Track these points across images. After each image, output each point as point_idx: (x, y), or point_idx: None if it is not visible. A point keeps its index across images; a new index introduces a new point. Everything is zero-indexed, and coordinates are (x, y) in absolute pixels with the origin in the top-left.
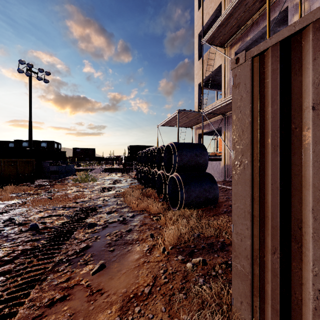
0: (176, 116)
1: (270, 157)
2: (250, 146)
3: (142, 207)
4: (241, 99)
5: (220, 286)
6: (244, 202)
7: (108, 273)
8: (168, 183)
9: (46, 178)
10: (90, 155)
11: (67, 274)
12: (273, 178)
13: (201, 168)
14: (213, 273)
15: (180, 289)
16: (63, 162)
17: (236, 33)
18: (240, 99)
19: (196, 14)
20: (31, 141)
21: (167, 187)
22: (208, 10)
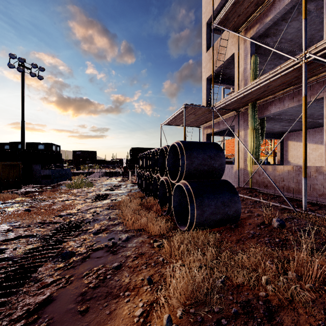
0: (182, 112)
1: None
2: None
3: (139, 224)
4: None
5: None
6: None
7: None
8: (173, 193)
9: (37, 183)
10: (91, 158)
11: None
12: None
13: (216, 174)
14: None
15: None
16: (58, 166)
17: (253, 13)
18: None
19: (204, 0)
20: (23, 142)
21: (172, 198)
22: None
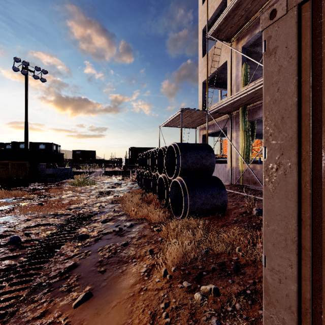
0: (179, 115)
1: None
2: (296, 140)
3: (141, 215)
4: (280, 71)
5: None
6: (285, 225)
7: (95, 306)
8: (170, 188)
9: (41, 181)
10: (91, 158)
11: (44, 305)
12: None
13: (207, 171)
14: (229, 308)
15: None
16: (61, 165)
17: (243, 25)
18: (277, 70)
19: (200, 9)
20: (27, 142)
21: (169, 193)
22: (213, 4)
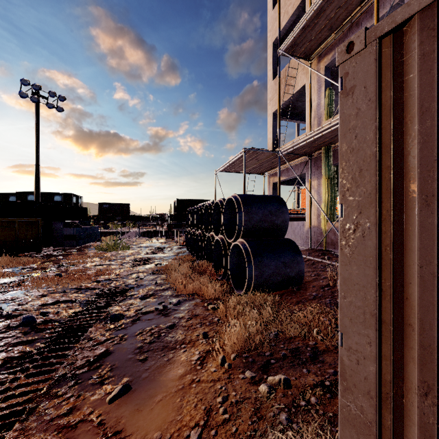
0: (241, 157)
1: (418, 217)
2: (375, 196)
3: (192, 289)
4: (358, 115)
5: (315, 429)
6: (364, 296)
7: (135, 401)
8: (230, 254)
9: (58, 245)
10: (123, 213)
11: (70, 401)
12: (423, 255)
13: (278, 231)
14: (302, 403)
15: (250, 433)
16: (83, 223)
17: (327, 38)
18: (355, 114)
19: (270, 15)
20: (38, 193)
21: (228, 260)
22: (286, 8)
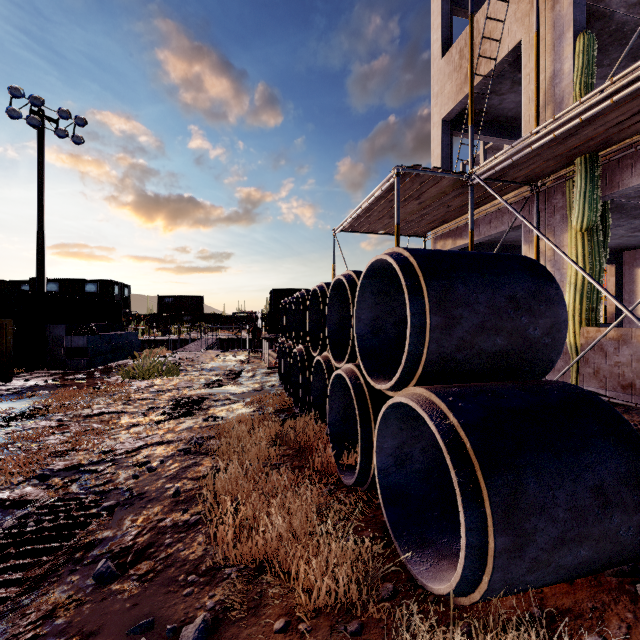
0: (387, 194)
1: None
2: None
3: (261, 544)
4: None
5: None
6: None
7: None
8: (379, 427)
9: (57, 366)
10: (194, 311)
11: None
12: None
13: (531, 361)
14: None
15: None
16: (110, 327)
17: None
18: None
19: None
20: (42, 277)
21: (374, 443)
22: None
